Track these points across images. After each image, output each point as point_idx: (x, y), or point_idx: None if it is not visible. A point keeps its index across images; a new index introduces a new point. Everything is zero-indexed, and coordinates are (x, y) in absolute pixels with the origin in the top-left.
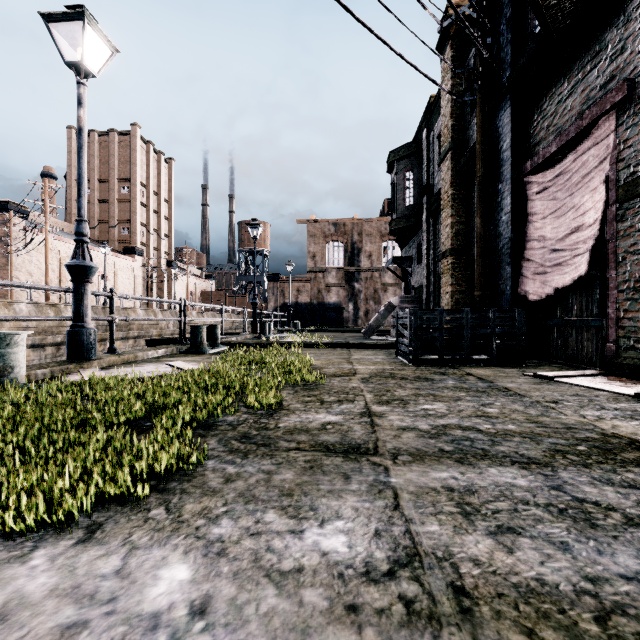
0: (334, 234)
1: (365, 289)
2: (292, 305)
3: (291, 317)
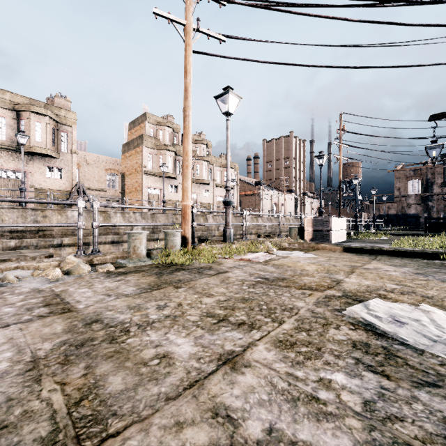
0: (413, 176)
1: (436, 205)
2: (384, 215)
3: (383, 222)
